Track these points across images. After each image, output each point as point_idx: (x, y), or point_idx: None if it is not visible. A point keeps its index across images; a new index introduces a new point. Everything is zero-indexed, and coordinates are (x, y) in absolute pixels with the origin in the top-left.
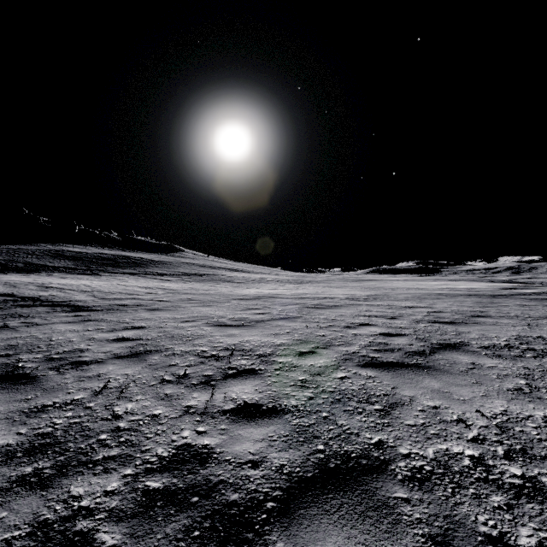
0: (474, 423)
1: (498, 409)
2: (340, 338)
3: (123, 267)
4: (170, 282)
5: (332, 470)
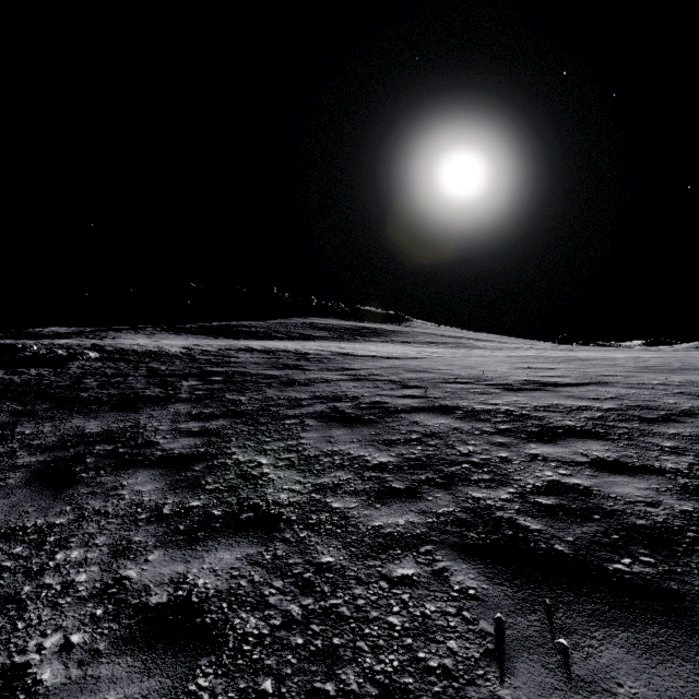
0: (673, 379)
1: (695, 378)
2: (608, 366)
3: (368, 336)
4: (423, 348)
5: (591, 383)
